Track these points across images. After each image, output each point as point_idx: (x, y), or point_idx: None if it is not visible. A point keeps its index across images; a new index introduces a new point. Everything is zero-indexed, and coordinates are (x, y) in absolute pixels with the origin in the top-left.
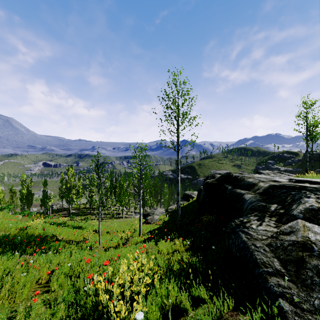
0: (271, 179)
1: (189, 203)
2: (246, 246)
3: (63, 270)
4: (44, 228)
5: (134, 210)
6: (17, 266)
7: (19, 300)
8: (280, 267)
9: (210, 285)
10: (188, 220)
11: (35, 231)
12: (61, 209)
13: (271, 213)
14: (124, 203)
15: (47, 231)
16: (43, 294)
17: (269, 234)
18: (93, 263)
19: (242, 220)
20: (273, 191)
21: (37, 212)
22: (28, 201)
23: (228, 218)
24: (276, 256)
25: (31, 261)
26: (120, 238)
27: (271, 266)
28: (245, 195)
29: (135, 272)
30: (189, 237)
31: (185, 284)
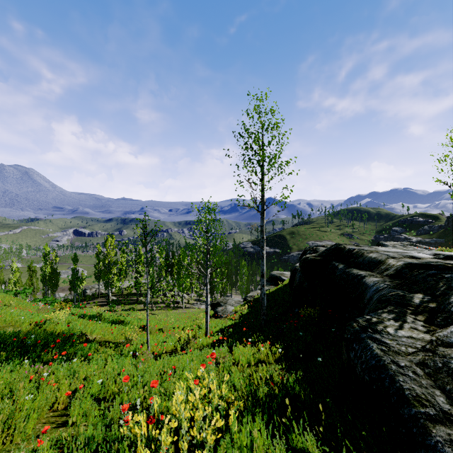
0: (406, 254)
1: (277, 289)
2: (381, 364)
3: (91, 389)
4: (70, 322)
5: (198, 298)
6: (20, 383)
7: (20, 439)
8: (449, 407)
9: (322, 430)
10: (276, 313)
11: (57, 327)
12: (98, 295)
13: (415, 308)
14: (185, 287)
15: (74, 327)
16: (58, 428)
17: (419, 344)
18: (136, 379)
19: (369, 320)
20: (411, 272)
21: (64, 299)
22: (53, 284)
23: (339, 313)
24: (437, 385)
25: (44, 374)
26: (178, 340)
27: (431, 404)
28: (366, 279)
29: (197, 405)
30: (280, 340)
31: (278, 424)
